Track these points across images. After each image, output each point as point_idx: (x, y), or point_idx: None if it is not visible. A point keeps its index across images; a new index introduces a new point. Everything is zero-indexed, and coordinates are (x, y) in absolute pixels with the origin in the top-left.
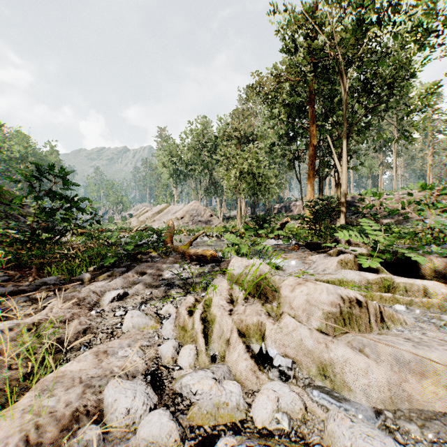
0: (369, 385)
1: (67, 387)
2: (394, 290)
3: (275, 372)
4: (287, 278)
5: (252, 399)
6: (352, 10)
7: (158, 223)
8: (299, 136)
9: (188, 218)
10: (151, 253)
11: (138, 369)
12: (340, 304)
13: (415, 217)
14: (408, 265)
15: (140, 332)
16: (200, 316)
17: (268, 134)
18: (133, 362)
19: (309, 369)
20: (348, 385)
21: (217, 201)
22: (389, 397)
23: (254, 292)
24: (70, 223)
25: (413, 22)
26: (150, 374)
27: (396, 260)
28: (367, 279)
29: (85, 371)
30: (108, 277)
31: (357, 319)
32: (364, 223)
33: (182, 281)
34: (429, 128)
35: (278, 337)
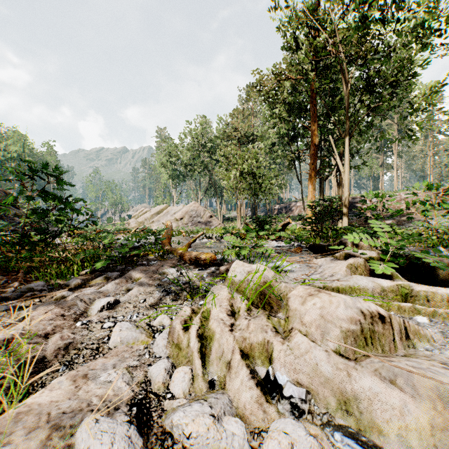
0: (406, 428)
1: (29, 429)
2: (413, 299)
3: (286, 405)
4: (294, 285)
5: (259, 442)
6: (355, 5)
7: (157, 224)
8: (300, 136)
9: (187, 219)
10: (148, 256)
11: (123, 397)
12: (359, 320)
13: (417, 218)
14: (424, 270)
15: (129, 348)
16: (197, 331)
17: (268, 134)
18: (116, 389)
19: (327, 402)
20: (379, 427)
21: (217, 202)
22: (432, 445)
23: (257, 302)
24: (66, 224)
25: (418, 18)
26: (136, 404)
27: (409, 265)
28: (381, 286)
29: (57, 404)
30: (100, 282)
31: (380, 337)
32: (374, 225)
33: (179, 287)
34: (434, 127)
35: (287, 359)
